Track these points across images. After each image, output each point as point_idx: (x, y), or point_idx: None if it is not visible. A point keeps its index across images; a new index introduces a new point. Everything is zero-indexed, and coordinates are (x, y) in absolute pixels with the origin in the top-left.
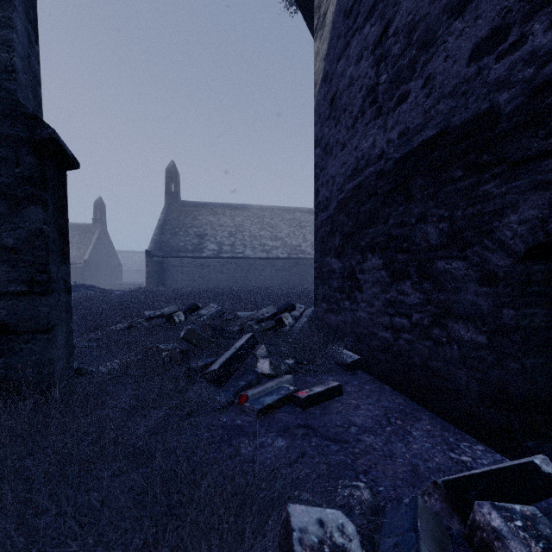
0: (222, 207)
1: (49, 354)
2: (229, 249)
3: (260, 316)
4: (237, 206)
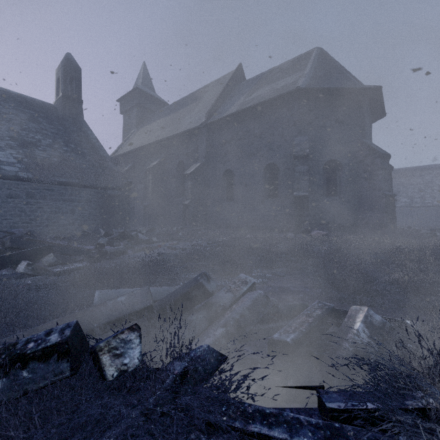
0: (411, 170)
1: (396, 227)
2: (419, 201)
3: (435, 228)
4: (426, 167)
